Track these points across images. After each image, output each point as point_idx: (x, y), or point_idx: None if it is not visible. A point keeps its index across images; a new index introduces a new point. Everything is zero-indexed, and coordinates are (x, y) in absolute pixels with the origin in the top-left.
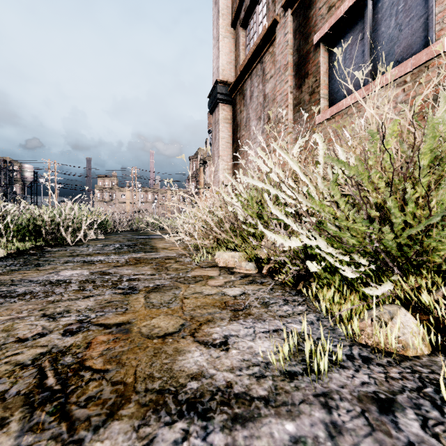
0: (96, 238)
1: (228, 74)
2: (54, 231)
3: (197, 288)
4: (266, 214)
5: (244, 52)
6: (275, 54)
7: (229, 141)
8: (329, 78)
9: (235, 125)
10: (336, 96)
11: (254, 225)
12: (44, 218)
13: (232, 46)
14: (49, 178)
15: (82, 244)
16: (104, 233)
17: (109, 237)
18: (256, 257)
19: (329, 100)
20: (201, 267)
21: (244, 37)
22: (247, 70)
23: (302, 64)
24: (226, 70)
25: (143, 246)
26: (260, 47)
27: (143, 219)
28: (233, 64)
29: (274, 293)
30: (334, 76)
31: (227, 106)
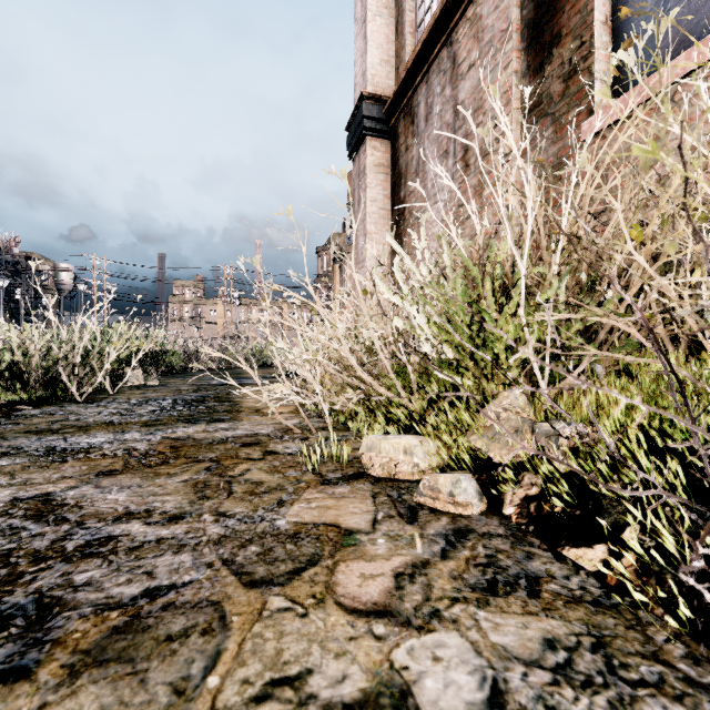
0: (144, 384)
1: (382, 84)
2: (51, 372)
3: (291, 626)
4: (500, 338)
5: (414, 39)
6: (480, 17)
7: (385, 207)
8: (612, 36)
9: (395, 175)
10: (632, 72)
11: (457, 365)
12: (28, 348)
13: (390, 31)
14: (94, 283)
15: (105, 397)
16: (166, 374)
17: (167, 383)
18: (470, 454)
19: (612, 86)
20: (322, 479)
21: (412, 11)
22: (419, 65)
23: (544, 19)
24: (380, 76)
25: (215, 403)
26: (447, 12)
27: (240, 349)
28: (391, 64)
29: (647, 709)
30: (626, 28)
31: (381, 143)
